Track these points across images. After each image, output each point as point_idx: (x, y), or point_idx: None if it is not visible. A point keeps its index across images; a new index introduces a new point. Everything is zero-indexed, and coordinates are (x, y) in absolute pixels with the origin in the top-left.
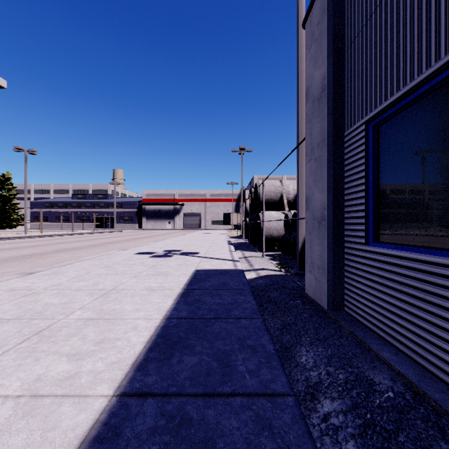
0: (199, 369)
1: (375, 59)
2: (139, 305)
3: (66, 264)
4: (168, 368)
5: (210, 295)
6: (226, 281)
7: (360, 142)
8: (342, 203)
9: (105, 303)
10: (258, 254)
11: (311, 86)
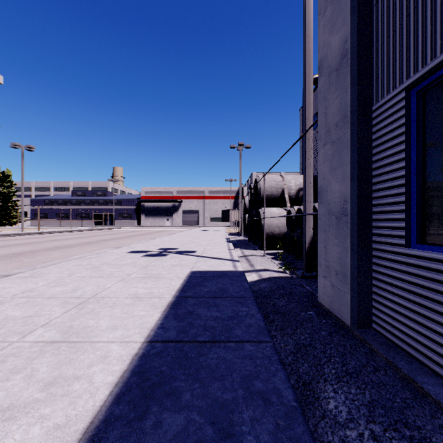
0: (185, 442)
1: (424, 0)
2: (118, 320)
3: (50, 265)
4: (137, 441)
5: (205, 306)
6: (225, 286)
7: (397, 115)
8: (369, 195)
9: (77, 317)
10: (258, 252)
11: (326, 57)
